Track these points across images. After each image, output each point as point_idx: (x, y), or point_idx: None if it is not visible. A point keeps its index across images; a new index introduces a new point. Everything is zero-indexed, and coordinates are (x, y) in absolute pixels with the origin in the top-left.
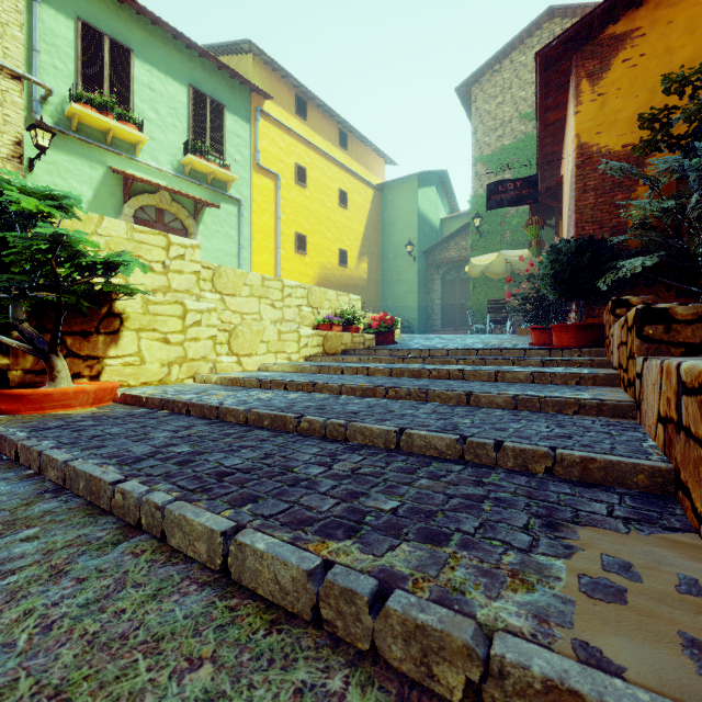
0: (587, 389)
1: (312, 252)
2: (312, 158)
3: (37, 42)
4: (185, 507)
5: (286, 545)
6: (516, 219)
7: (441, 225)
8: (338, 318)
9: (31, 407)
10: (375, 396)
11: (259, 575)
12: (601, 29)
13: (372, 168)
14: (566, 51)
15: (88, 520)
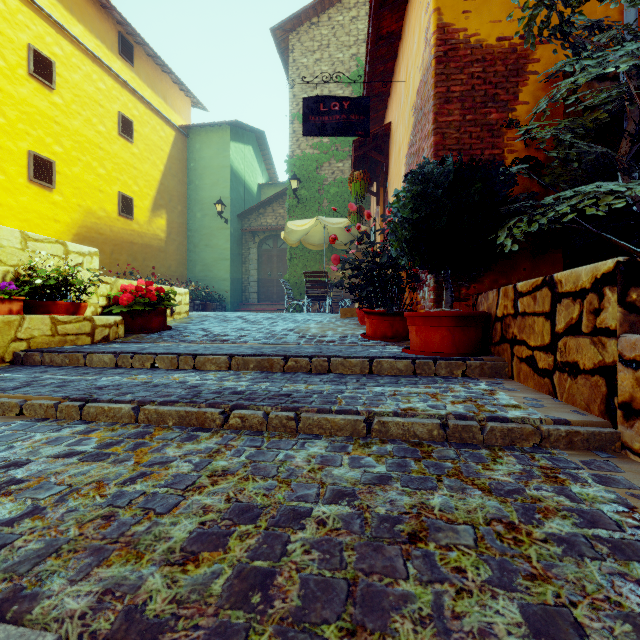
0: None
1: (66, 188)
2: (66, 51)
3: None
4: None
5: None
6: (333, 188)
7: (259, 191)
8: (9, 285)
9: None
10: None
11: None
12: None
13: (173, 103)
14: None
15: None
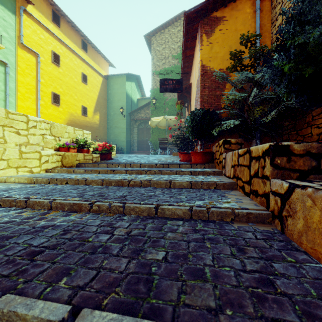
0: (225, 194)
1: (63, 105)
2: (63, 50)
3: None
4: None
5: None
6: (170, 102)
7: (137, 101)
8: (74, 144)
9: None
10: (81, 210)
11: None
12: (211, 12)
13: (102, 66)
14: (197, 17)
15: None
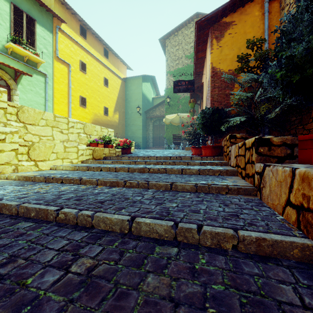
0: (226, 178)
1: (89, 107)
2: (89, 59)
3: None
4: None
5: None
6: (183, 100)
7: (152, 100)
8: (101, 140)
9: None
10: (118, 186)
11: None
12: (221, 18)
13: (120, 70)
14: (207, 24)
15: None
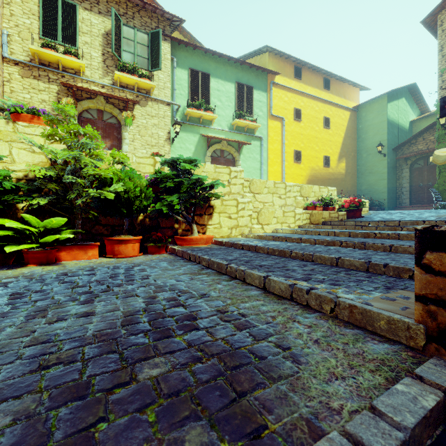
0: None
1: (304, 161)
2: (304, 102)
3: (175, 85)
4: (251, 271)
5: (283, 280)
6: None
7: (410, 126)
8: (319, 202)
9: (186, 243)
10: (334, 246)
11: (275, 287)
12: None
13: (349, 97)
14: None
15: (219, 275)
